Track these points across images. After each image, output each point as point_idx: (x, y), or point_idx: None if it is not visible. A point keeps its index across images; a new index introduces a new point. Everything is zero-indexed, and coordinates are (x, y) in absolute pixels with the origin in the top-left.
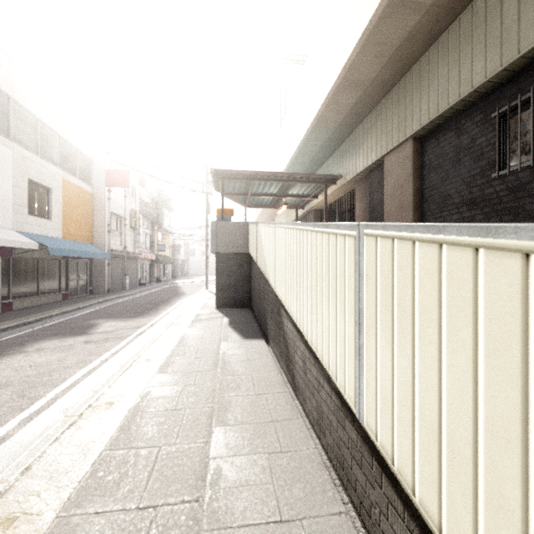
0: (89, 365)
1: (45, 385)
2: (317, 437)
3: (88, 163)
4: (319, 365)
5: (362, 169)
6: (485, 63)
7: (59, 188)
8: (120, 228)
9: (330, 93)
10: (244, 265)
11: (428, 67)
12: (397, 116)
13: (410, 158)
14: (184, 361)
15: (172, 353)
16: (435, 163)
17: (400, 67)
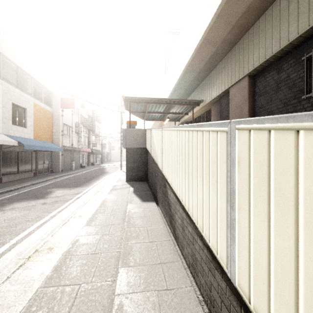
0: (42, 220)
1: (11, 233)
2: (192, 276)
3: (50, 94)
4: (194, 225)
5: (215, 96)
6: (297, 25)
7: (31, 108)
8: (69, 133)
9: (196, 49)
10: (143, 155)
11: (258, 30)
12: (238, 62)
13: (247, 88)
14: (103, 217)
15: (96, 211)
16: (262, 91)
17: (240, 31)
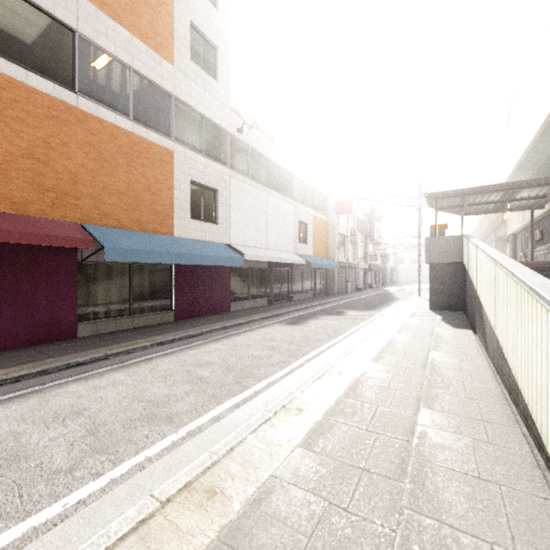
0: (355, 327)
1: (341, 330)
2: (492, 365)
3: (325, 200)
4: None
5: None
6: None
7: (311, 222)
8: (344, 244)
9: None
10: (457, 274)
11: None
12: None
13: None
14: (410, 331)
15: (400, 328)
16: None
17: None
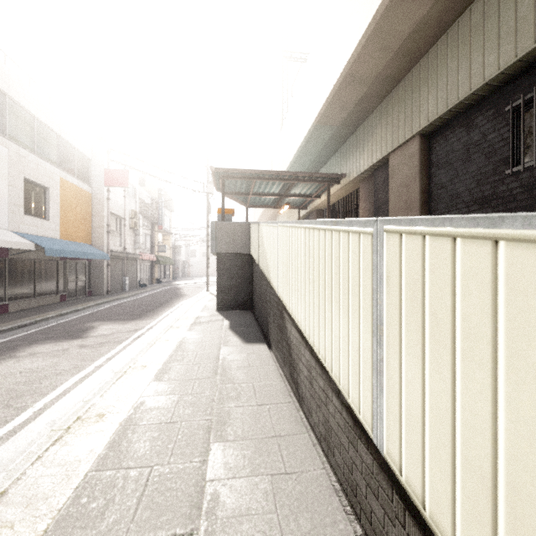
0: (82, 372)
1: (34, 393)
2: (324, 455)
3: (87, 163)
4: (327, 376)
5: (366, 168)
6: (498, 54)
7: (57, 187)
8: (120, 228)
9: (334, 89)
10: (245, 266)
11: (436, 60)
12: (403, 112)
13: (417, 155)
14: (182, 368)
15: (169, 358)
16: (443, 161)
17: (406, 61)
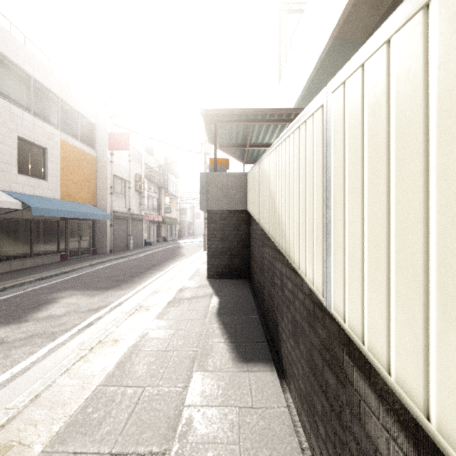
0: None
1: None
2: None
3: (92, 128)
4: None
5: None
6: None
7: (57, 148)
8: (125, 190)
9: None
10: (241, 226)
11: None
12: None
13: None
14: None
15: (79, 413)
16: None
17: None
